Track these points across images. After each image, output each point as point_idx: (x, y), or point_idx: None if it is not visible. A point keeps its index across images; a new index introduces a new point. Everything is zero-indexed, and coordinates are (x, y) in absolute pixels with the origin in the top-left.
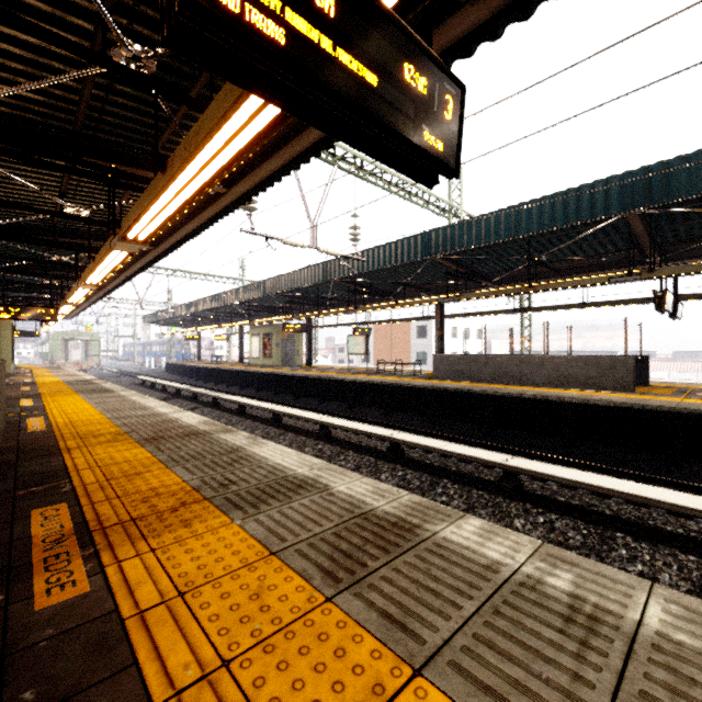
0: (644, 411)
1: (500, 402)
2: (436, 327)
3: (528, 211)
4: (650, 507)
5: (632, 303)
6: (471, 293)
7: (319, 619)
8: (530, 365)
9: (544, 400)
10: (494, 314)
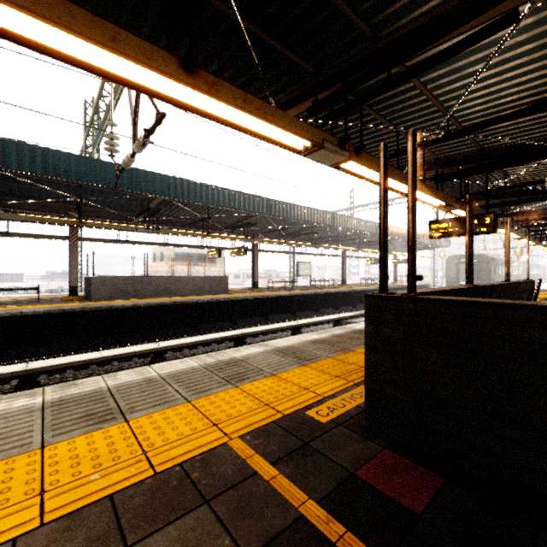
0: (260, 299)
1: (203, 306)
2: (72, 249)
3: (236, 196)
4: (302, 328)
5: (190, 247)
6: (169, 230)
7: None
8: (182, 283)
9: (226, 301)
10: (99, 241)
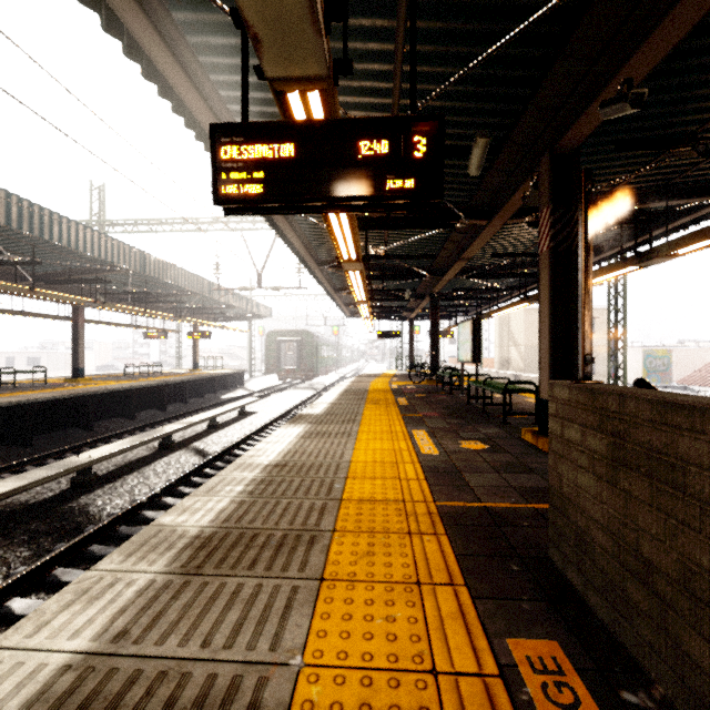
0: None
1: None
2: None
3: None
4: None
5: None
6: None
7: (350, 527)
8: None
9: None
10: None
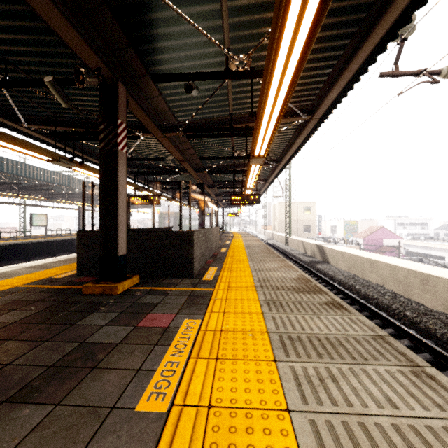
0: None
1: None
2: None
3: None
4: None
5: None
6: None
7: None
8: None
9: None
10: None
